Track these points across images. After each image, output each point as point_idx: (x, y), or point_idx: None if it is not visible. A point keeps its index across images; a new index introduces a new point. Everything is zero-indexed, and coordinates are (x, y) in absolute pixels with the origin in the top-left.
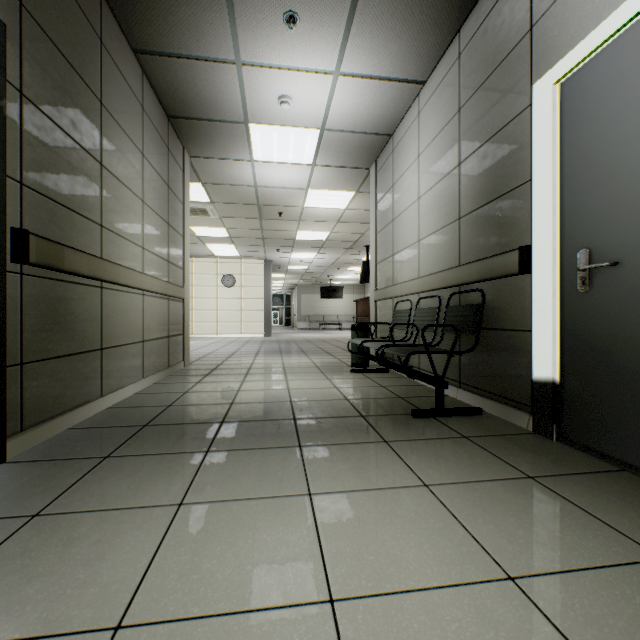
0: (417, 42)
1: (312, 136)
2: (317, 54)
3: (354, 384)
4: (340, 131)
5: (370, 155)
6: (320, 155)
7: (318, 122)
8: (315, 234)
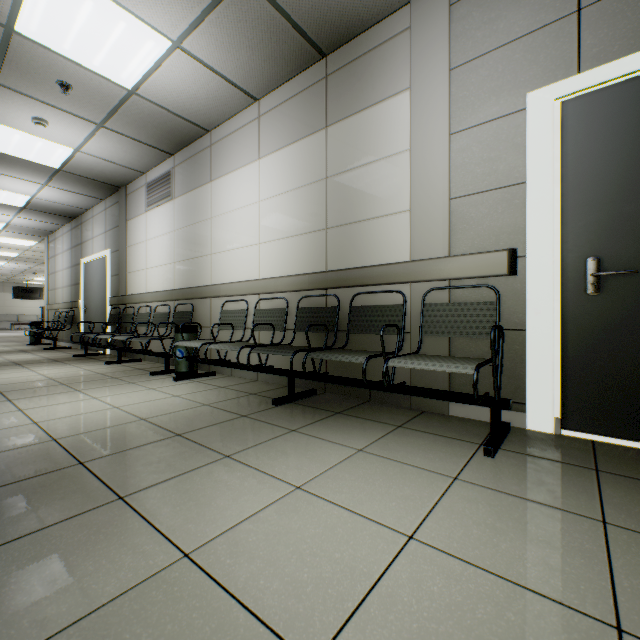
0: (55, 219)
1: (1, 224)
2: (4, 212)
3: (26, 347)
4: (21, 226)
5: (44, 234)
6: (8, 229)
7: (5, 222)
8: (5, 253)
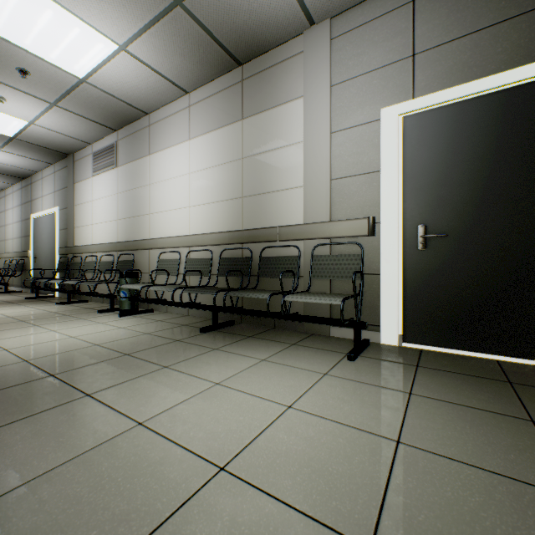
0: (6, 179)
1: None
2: None
3: None
4: None
5: None
6: None
7: None
8: None
